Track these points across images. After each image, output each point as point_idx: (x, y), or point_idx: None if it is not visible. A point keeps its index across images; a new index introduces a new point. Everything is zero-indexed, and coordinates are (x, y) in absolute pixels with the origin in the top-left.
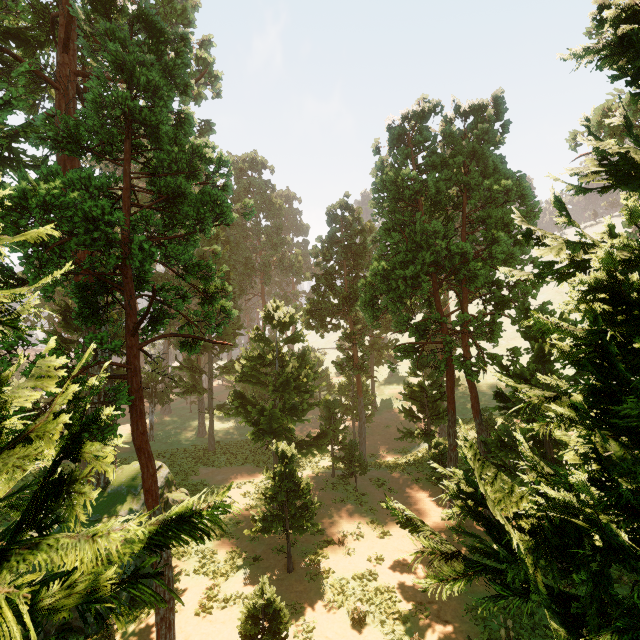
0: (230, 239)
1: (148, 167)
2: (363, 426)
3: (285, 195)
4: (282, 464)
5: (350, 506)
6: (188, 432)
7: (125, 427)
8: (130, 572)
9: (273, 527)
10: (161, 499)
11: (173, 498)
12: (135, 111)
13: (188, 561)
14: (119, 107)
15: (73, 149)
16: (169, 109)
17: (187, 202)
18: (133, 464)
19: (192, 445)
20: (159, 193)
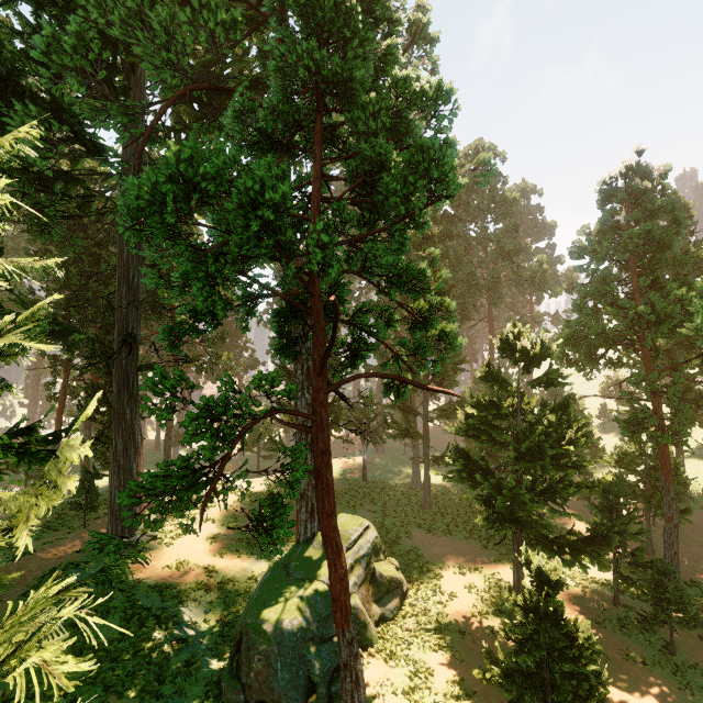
0: (449, 253)
1: (344, 152)
2: (674, 531)
3: (519, 190)
4: (537, 588)
5: (663, 681)
6: (401, 479)
7: (341, 461)
8: (329, 662)
9: (524, 697)
10: (367, 569)
11: (380, 571)
12: (323, 66)
13: (396, 669)
14: (305, 68)
15: (265, 148)
16: (368, 60)
17: (389, 175)
18: (339, 517)
19: (405, 496)
20: (354, 177)
